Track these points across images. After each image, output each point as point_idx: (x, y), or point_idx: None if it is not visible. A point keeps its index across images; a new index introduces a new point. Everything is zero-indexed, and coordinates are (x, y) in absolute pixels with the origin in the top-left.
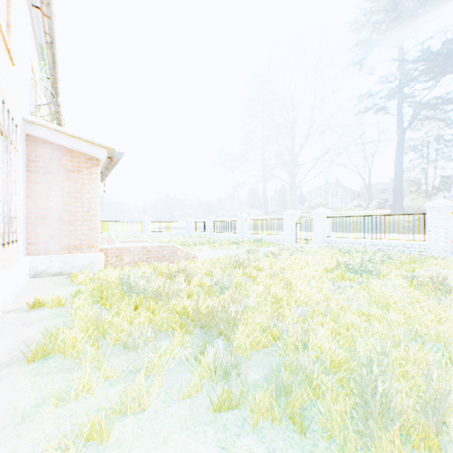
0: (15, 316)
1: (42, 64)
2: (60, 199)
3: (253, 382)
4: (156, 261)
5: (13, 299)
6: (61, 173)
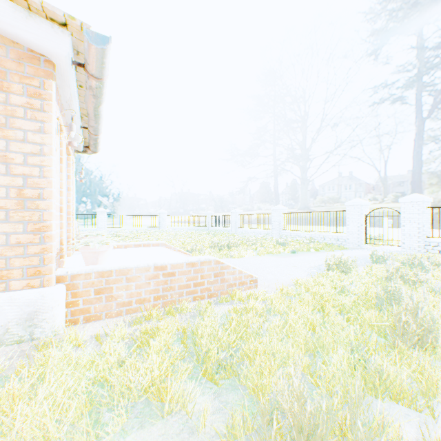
0: None
1: None
2: None
3: None
4: (184, 295)
5: None
6: None
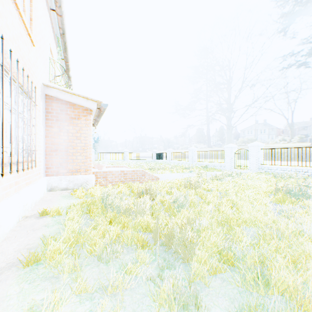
0: (29, 221)
1: (58, 49)
2: (66, 137)
3: None
4: (130, 181)
5: (32, 207)
6: (67, 120)
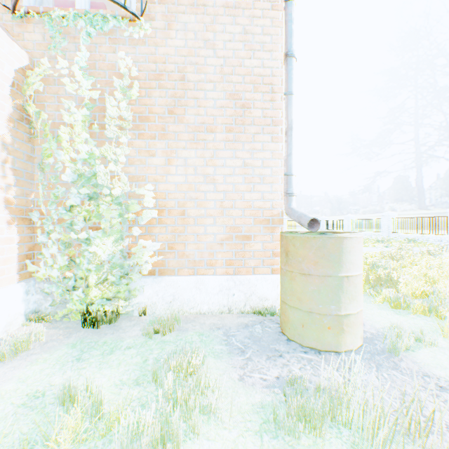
0: None
1: None
2: None
3: (412, 306)
4: None
5: None
6: None
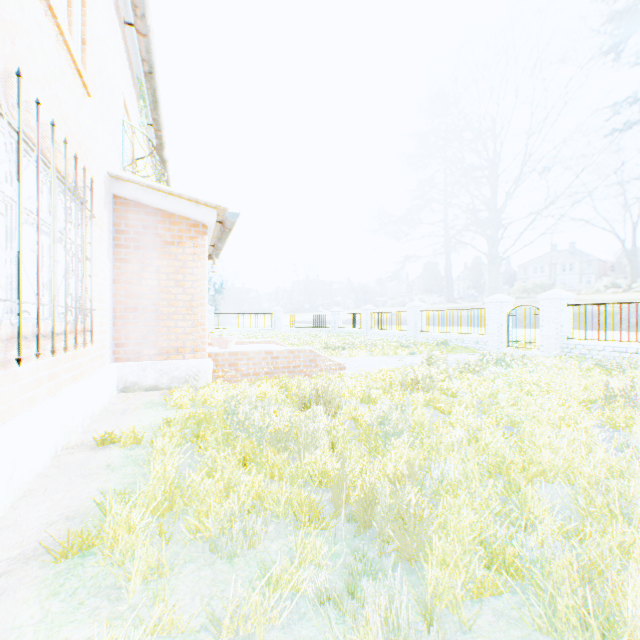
0: (77, 456)
1: (140, 105)
2: (156, 283)
3: None
4: (286, 373)
5: (86, 426)
6: (157, 247)
